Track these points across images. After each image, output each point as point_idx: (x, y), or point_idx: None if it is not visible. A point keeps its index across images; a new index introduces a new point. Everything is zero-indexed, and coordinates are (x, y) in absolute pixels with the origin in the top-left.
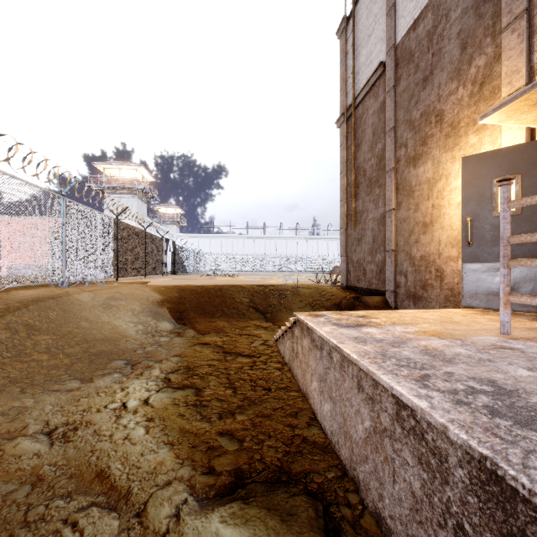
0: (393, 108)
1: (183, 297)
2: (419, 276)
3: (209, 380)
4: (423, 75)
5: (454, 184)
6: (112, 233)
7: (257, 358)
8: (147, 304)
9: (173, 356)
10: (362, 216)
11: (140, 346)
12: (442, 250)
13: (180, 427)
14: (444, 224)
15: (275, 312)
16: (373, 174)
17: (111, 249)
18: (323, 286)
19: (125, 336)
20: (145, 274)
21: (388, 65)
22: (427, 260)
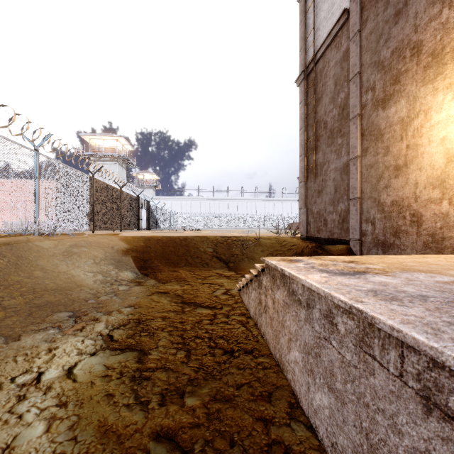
0: (359, 53)
1: (148, 246)
2: (389, 223)
3: (159, 339)
4: (394, 10)
5: (436, 118)
6: (87, 189)
7: (218, 310)
8: (111, 253)
9: (126, 306)
10: (323, 168)
11: (94, 295)
12: (420, 193)
13: (100, 421)
14: (422, 164)
15: (238, 261)
16: (335, 124)
17: (86, 204)
18: (283, 237)
19: (81, 284)
20: (121, 229)
21: (352, 10)
22: (400, 205)
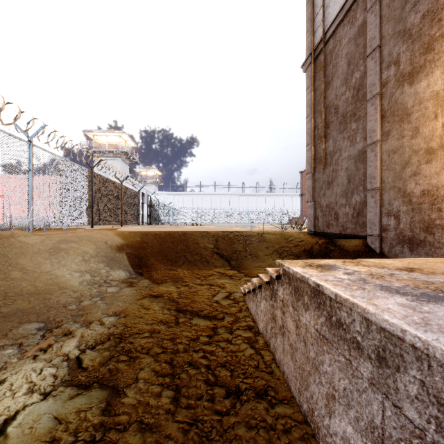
0: (378, 24)
1: (145, 242)
2: (419, 216)
3: (140, 367)
4: None
5: None
6: (86, 183)
7: (219, 322)
8: (104, 249)
9: (109, 315)
10: (334, 157)
11: (76, 299)
12: None
13: None
14: None
15: (240, 258)
16: (348, 108)
17: (85, 198)
18: (289, 232)
19: (63, 285)
20: (121, 223)
21: None
22: (433, 195)
